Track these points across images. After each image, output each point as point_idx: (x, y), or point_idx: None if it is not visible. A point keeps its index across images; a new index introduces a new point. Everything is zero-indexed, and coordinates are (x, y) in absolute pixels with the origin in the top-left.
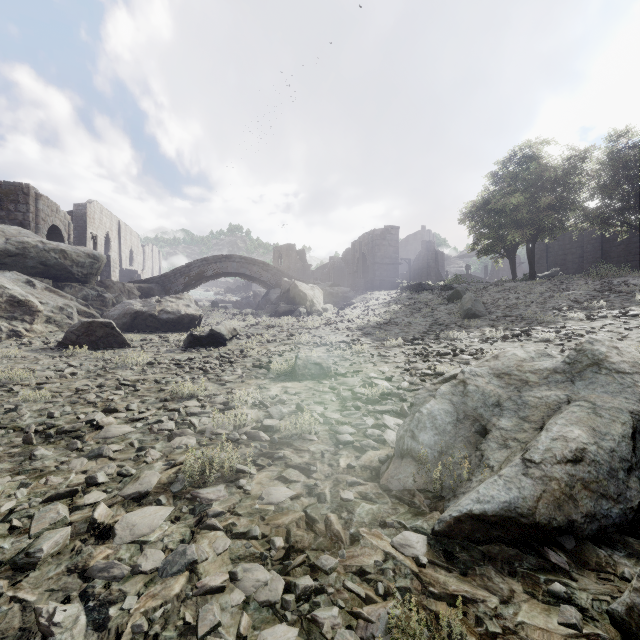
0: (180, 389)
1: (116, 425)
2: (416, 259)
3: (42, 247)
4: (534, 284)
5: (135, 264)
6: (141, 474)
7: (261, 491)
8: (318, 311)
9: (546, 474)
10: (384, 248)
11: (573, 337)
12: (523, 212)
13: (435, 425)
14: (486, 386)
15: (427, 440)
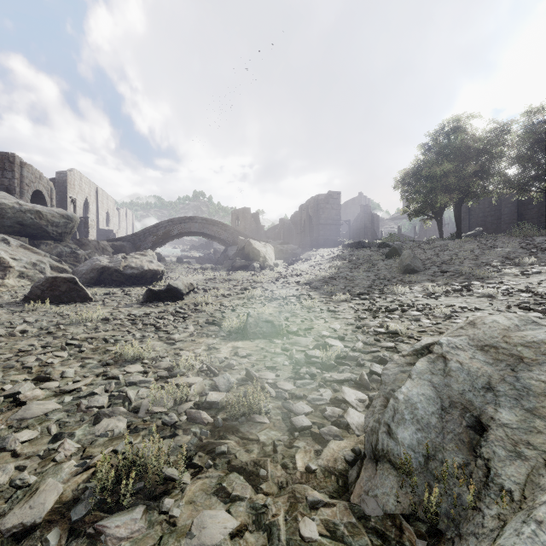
0: (124, 351)
1: (40, 401)
2: (355, 221)
3: (18, 208)
4: (463, 242)
5: (111, 225)
6: (41, 484)
7: (192, 518)
8: (270, 266)
9: None
10: (327, 211)
11: (514, 292)
12: (452, 178)
13: (416, 417)
14: (471, 362)
15: (408, 439)
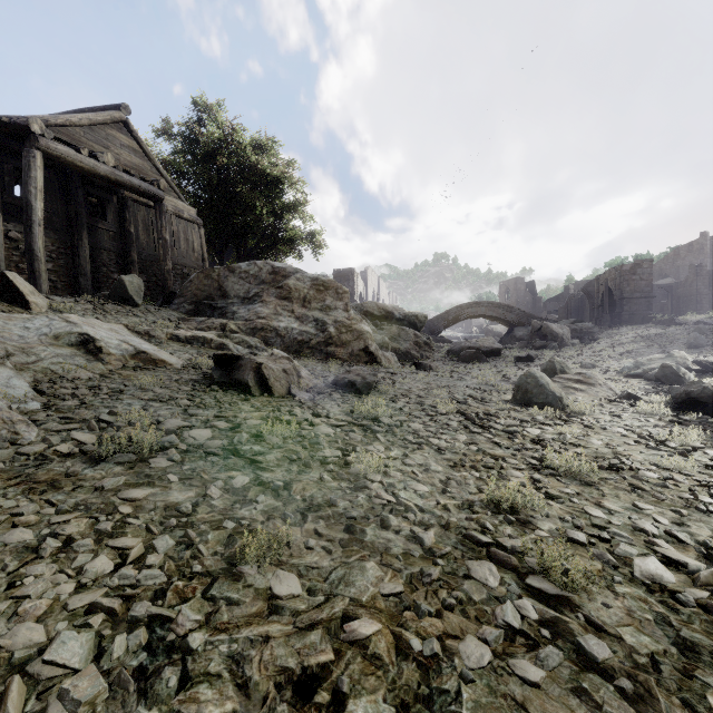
0: None
1: None
2: (681, 285)
3: (410, 315)
4: None
5: None
6: None
7: None
8: (567, 345)
9: (644, 370)
10: (634, 283)
11: None
12: None
13: (627, 368)
14: (643, 361)
15: (625, 370)
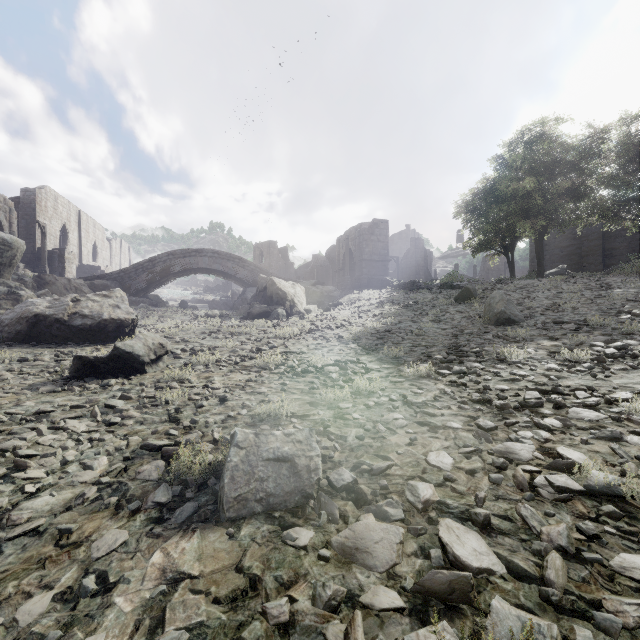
0: None
1: None
2: (404, 257)
3: None
4: (558, 281)
5: (99, 260)
6: None
7: None
8: (300, 313)
9: None
10: (372, 243)
11: None
12: (537, 198)
13: None
14: None
15: None
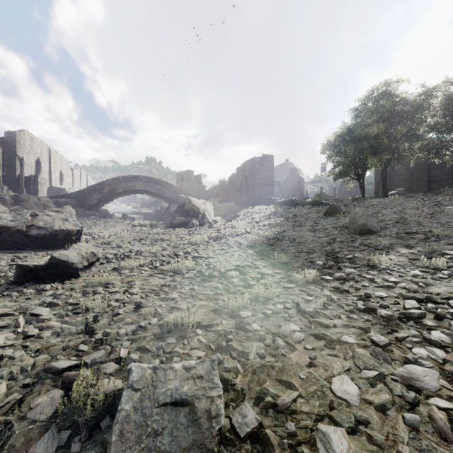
0: None
1: None
2: (284, 182)
3: None
4: (401, 200)
5: (65, 183)
6: None
7: None
8: (209, 223)
9: None
10: (262, 172)
11: None
12: (384, 139)
13: None
14: None
15: None
